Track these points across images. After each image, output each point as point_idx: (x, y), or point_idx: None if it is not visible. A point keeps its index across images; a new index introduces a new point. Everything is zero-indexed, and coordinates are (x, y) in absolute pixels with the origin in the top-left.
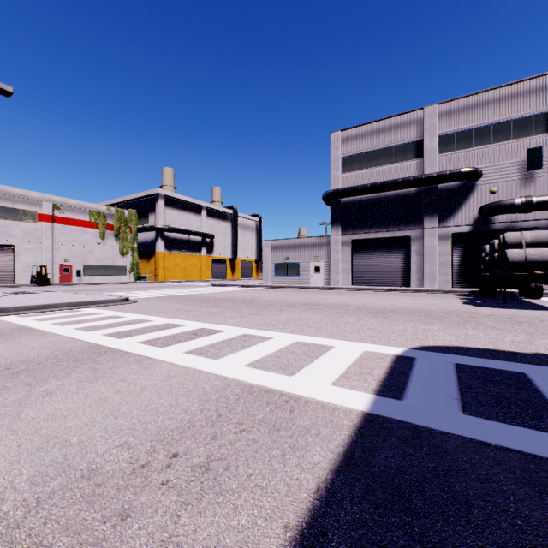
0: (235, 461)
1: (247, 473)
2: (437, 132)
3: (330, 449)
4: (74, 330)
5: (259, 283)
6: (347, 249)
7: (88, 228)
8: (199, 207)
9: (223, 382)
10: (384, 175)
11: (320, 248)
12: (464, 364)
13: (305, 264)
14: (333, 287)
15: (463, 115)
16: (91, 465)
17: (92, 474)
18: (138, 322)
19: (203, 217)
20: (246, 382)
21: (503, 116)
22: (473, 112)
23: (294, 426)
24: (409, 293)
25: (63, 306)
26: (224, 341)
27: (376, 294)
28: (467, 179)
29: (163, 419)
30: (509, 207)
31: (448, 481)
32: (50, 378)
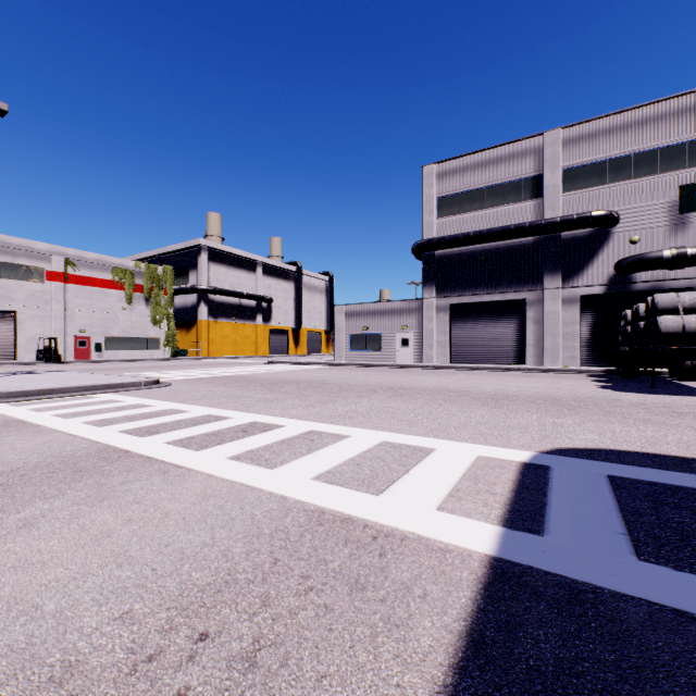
0: (298, 648)
1: (317, 672)
2: (561, 164)
3: (445, 626)
4: (82, 424)
5: (330, 360)
6: (443, 316)
7: (111, 289)
8: (253, 263)
9: (282, 505)
10: (492, 220)
11: (409, 315)
12: (620, 476)
13: (389, 335)
14: (426, 365)
15: (595, 142)
16: (68, 656)
17: (67, 675)
18: (169, 413)
19: (258, 275)
20: (313, 505)
21: (646, 143)
22: (607, 138)
23: (388, 582)
24: (525, 373)
25: (73, 392)
26: (284, 441)
27: (482, 374)
28: (601, 225)
29: (191, 568)
30: (655, 262)
31: (644, 690)
32: (35, 499)
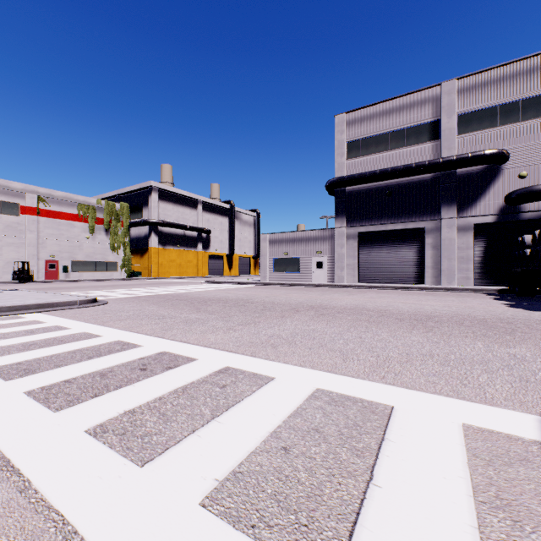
0: None
1: None
2: (456, 110)
3: None
4: None
5: (257, 280)
6: (353, 243)
7: (76, 221)
8: (194, 201)
9: None
10: (395, 160)
11: (323, 242)
12: None
13: (306, 259)
14: (338, 284)
15: (487, 90)
16: None
17: None
18: (75, 339)
19: (199, 211)
20: None
21: (534, 89)
22: (498, 87)
23: None
24: (427, 291)
25: (2, 311)
26: (186, 388)
27: (389, 292)
28: (493, 162)
29: None
30: None
31: None
32: None
